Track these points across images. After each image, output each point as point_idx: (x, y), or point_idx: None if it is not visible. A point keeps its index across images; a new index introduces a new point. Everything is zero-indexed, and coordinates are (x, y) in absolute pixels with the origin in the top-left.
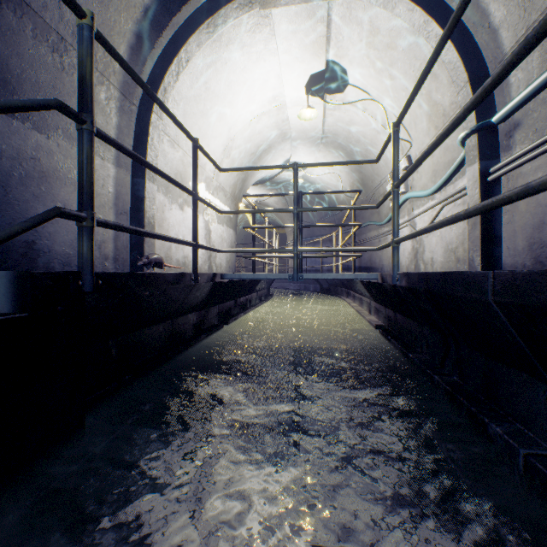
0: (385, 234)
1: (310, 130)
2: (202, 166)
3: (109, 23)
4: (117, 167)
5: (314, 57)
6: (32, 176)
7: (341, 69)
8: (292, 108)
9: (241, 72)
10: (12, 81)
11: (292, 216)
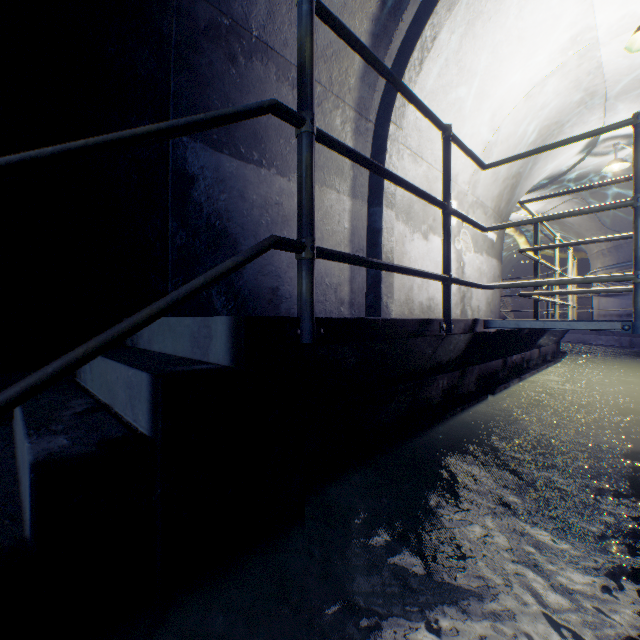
0: None
1: None
2: (452, 178)
3: None
4: (352, 198)
5: None
6: (275, 222)
7: None
8: (610, 43)
9: (513, 22)
10: (260, 131)
11: (601, 228)
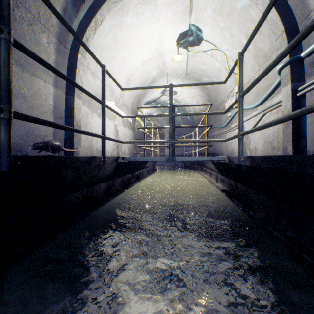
0: (224, 133)
1: (179, 70)
2: (113, 90)
3: None
4: (55, 87)
5: (182, 22)
6: None
7: (198, 30)
8: (168, 56)
9: (136, 31)
10: None
11: (168, 123)
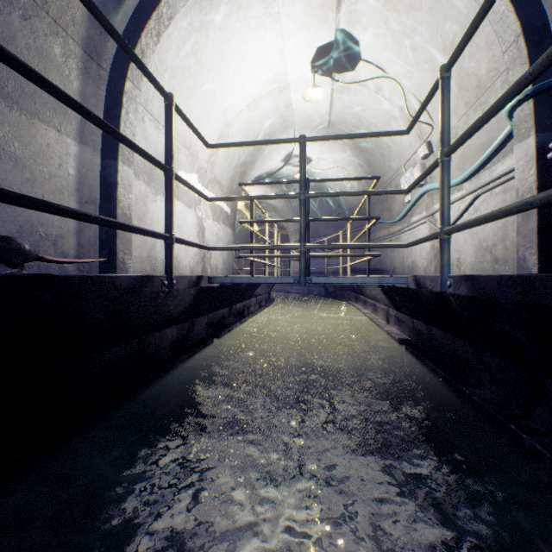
0: (398, 233)
1: (315, 117)
2: (194, 154)
3: None
4: (80, 144)
5: (322, 24)
6: None
7: (353, 40)
8: (296, 91)
9: (237, 42)
10: None
11: (295, 215)
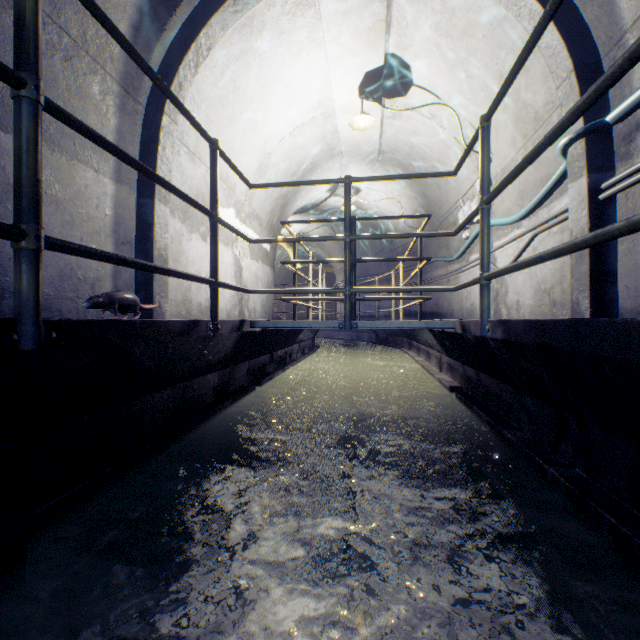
0: (456, 272)
1: (364, 144)
2: (231, 187)
3: None
4: (117, 183)
5: (370, 49)
6: None
7: (404, 65)
8: (342, 117)
9: (279, 68)
10: None
11: (342, 251)
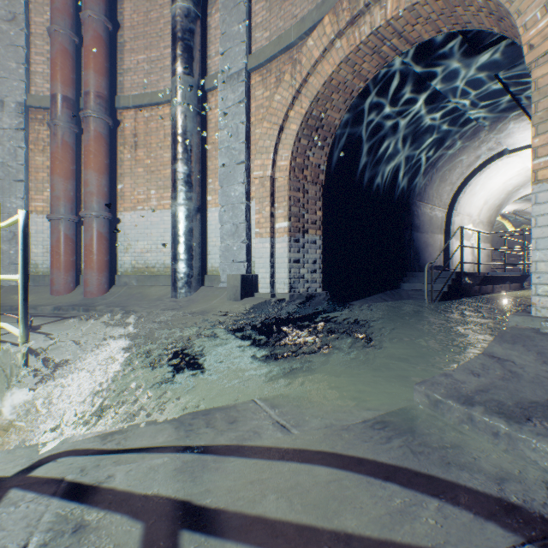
0: None
1: None
2: (470, 216)
3: (442, 192)
4: (440, 235)
5: None
6: (425, 247)
7: None
8: None
9: (496, 171)
10: (423, 224)
11: None
